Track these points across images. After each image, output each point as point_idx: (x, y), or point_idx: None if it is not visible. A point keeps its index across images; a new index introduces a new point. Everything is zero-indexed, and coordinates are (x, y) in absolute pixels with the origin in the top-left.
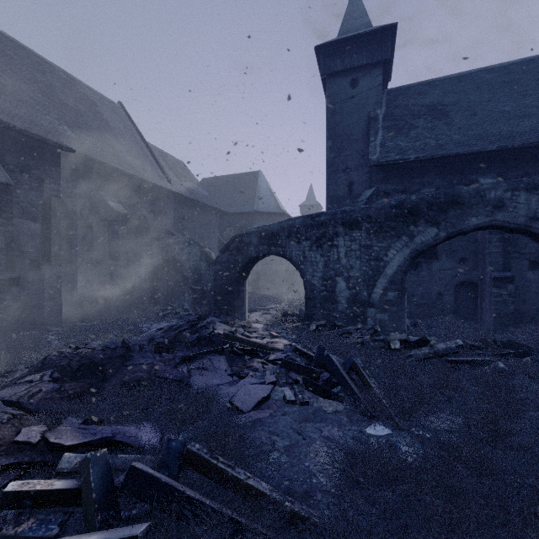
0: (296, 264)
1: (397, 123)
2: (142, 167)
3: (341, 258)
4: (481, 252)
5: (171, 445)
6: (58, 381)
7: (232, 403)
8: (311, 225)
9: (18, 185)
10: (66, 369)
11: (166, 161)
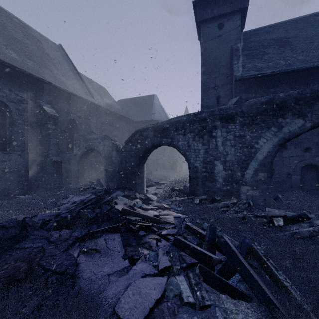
0: (182, 151)
1: (253, 52)
2: (73, 85)
3: (219, 146)
4: None
5: None
6: None
7: (117, 314)
8: (194, 120)
9: None
10: None
11: (92, 85)
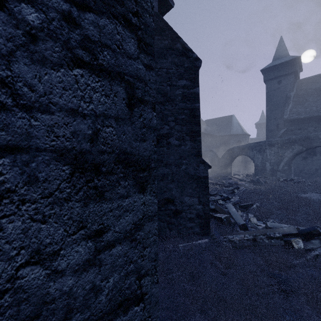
0: (251, 158)
1: (300, 99)
2: None
3: (267, 156)
4: None
5: (231, 182)
6: None
7: None
8: (256, 145)
9: None
10: None
11: None
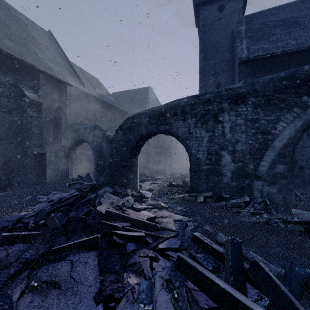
0: (181, 139)
1: (258, 33)
2: (61, 72)
3: (226, 133)
4: None
5: None
6: None
7: None
8: (196, 103)
9: None
10: None
11: (84, 75)
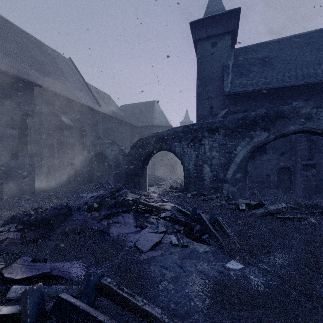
0: (178, 156)
1: (241, 69)
2: (83, 97)
3: (206, 152)
4: (294, 148)
5: (90, 278)
6: (21, 231)
7: (136, 246)
8: (187, 131)
9: (3, 106)
10: (27, 223)
11: (98, 94)
